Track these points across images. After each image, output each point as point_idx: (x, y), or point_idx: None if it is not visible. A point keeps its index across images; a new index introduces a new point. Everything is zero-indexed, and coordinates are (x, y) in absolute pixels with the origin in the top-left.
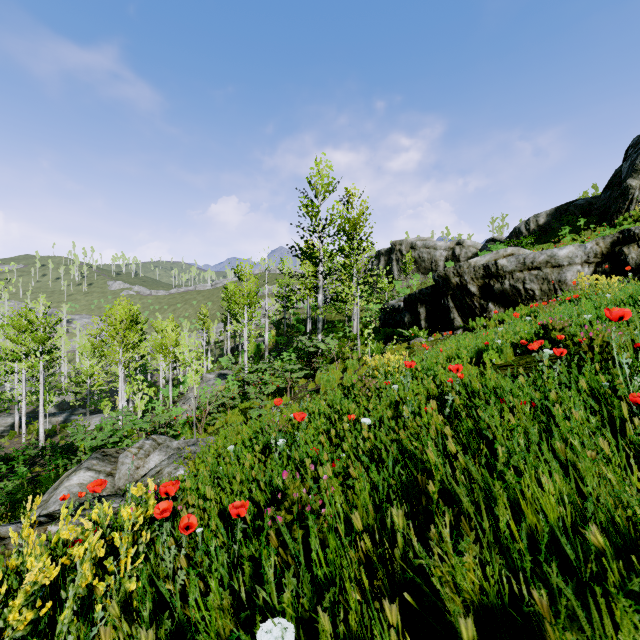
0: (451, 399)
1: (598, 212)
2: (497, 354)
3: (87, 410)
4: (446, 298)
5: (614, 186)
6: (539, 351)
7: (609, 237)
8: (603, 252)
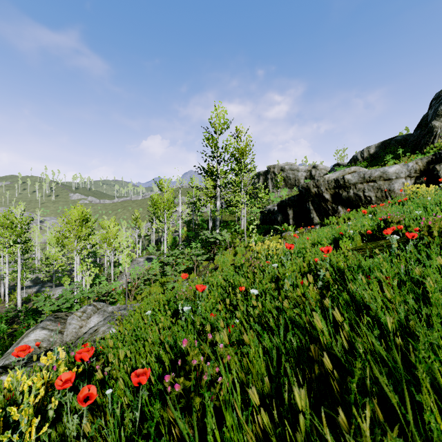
0: (322, 274)
1: (411, 144)
2: (349, 241)
3: (53, 284)
4: (307, 203)
5: (422, 126)
6: (381, 239)
7: (425, 158)
8: (421, 169)
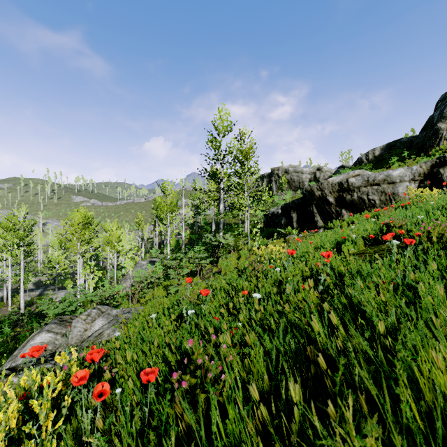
0: (323, 279)
1: (417, 147)
2: (352, 245)
3: (56, 287)
4: (311, 206)
5: (428, 128)
6: (383, 243)
7: (429, 162)
8: (425, 172)
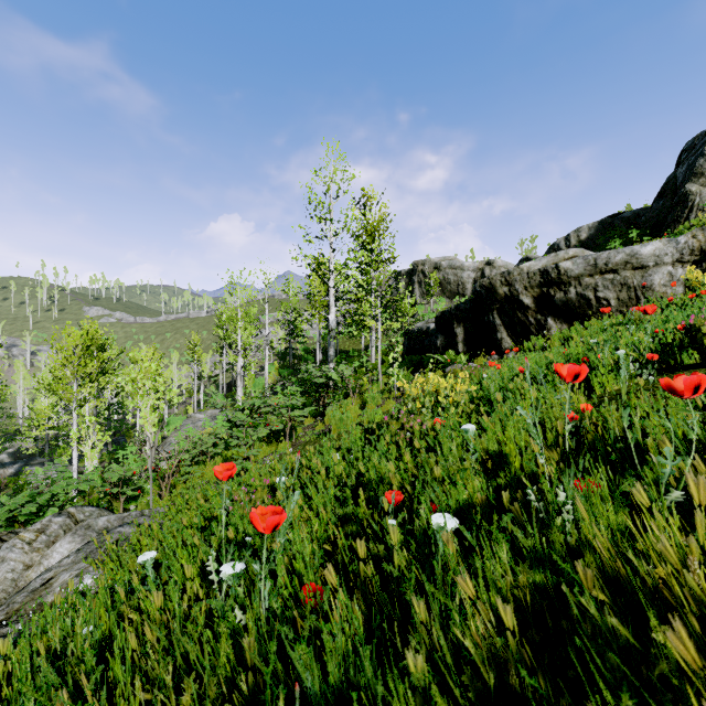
0: (671, 464)
1: (650, 224)
2: (611, 374)
3: (45, 459)
4: (491, 314)
5: (668, 194)
6: (677, 369)
7: None
8: (702, 247)
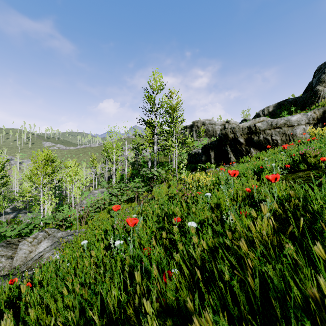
0: (269, 204)
1: (300, 104)
2: (270, 173)
3: (27, 211)
4: (226, 146)
5: (309, 90)
6: (297, 171)
7: (321, 108)
8: (318, 117)
